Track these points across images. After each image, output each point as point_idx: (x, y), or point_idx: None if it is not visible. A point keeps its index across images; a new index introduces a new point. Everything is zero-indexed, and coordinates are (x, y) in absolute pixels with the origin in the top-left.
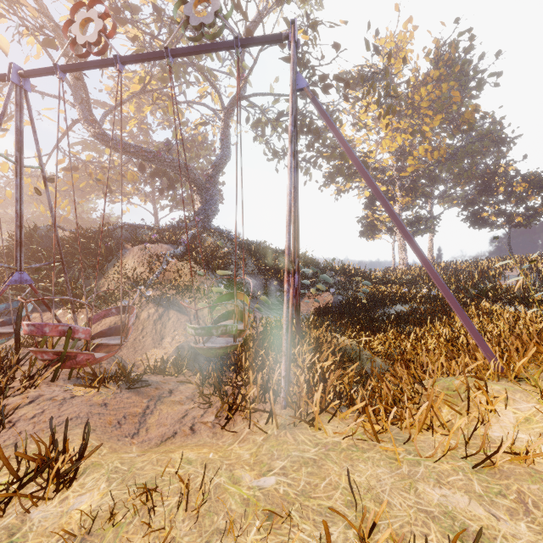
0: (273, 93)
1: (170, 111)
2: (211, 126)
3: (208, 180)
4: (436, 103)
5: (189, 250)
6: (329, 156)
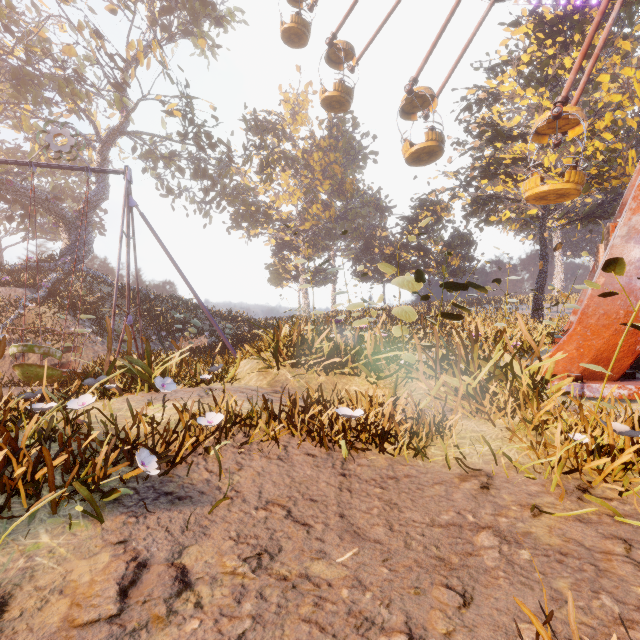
0: (160, 136)
1: (26, 126)
2: (86, 148)
3: (79, 216)
4: (330, 168)
5: (53, 295)
6: (231, 201)
